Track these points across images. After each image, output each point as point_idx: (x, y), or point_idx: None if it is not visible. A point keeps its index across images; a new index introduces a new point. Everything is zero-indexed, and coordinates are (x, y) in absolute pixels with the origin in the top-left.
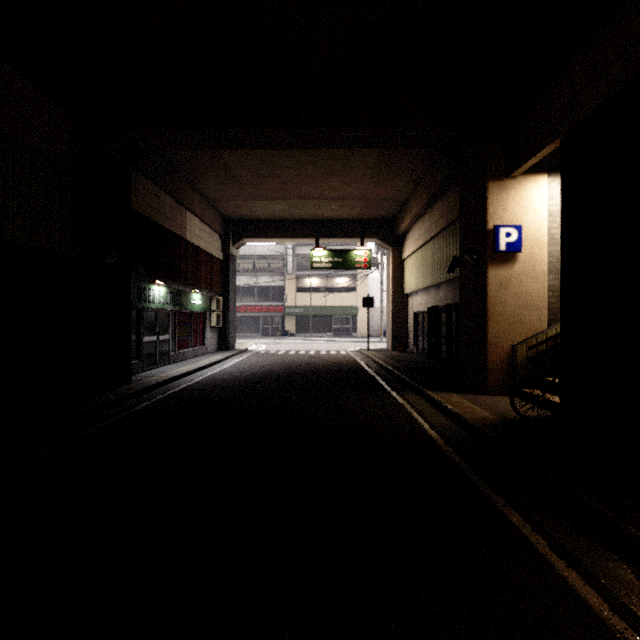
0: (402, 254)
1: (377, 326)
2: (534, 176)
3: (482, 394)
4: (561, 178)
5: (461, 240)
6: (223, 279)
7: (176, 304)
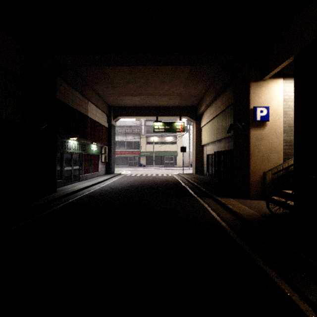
0: (200, 124)
1: (187, 161)
2: (275, 79)
3: (247, 199)
4: (294, 78)
5: (234, 115)
6: (108, 137)
7: (82, 150)
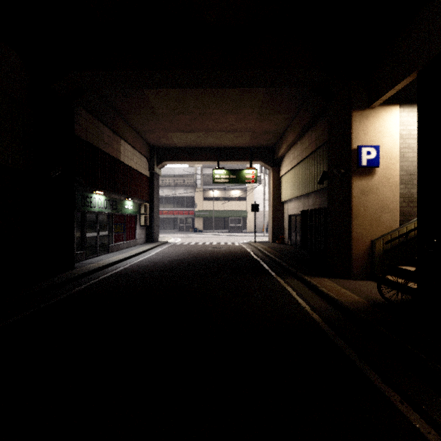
0: (280, 172)
1: (260, 225)
2: (389, 107)
3: (347, 279)
4: (418, 104)
5: (329, 159)
6: (149, 191)
7: (113, 208)
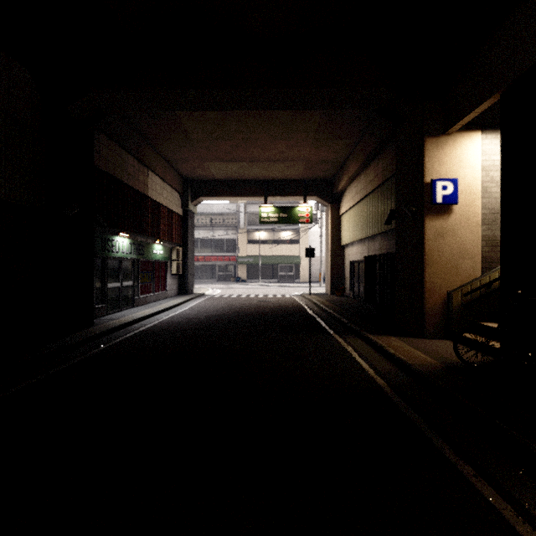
0: (339, 210)
1: (316, 273)
2: (468, 133)
3: (419, 337)
4: (501, 130)
5: (398, 194)
6: (183, 232)
7: (139, 254)
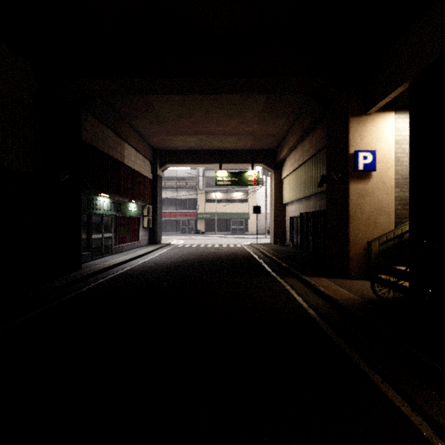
0: (281, 175)
1: (262, 227)
2: (384, 113)
3: (345, 278)
4: (409, 112)
5: (328, 162)
6: (152, 193)
7: (117, 211)
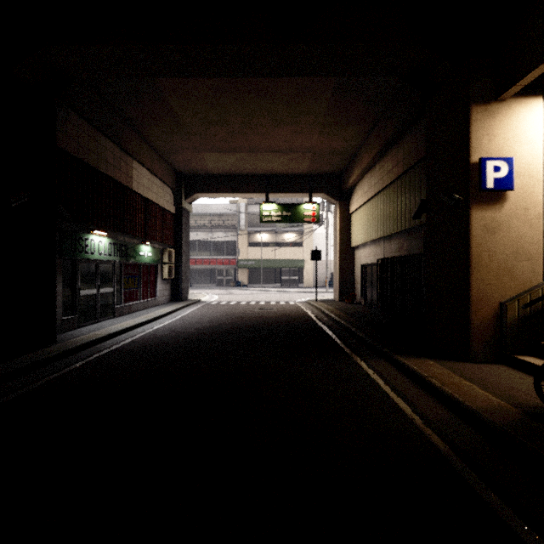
0: (349, 208)
1: (321, 277)
2: (527, 99)
3: (463, 361)
4: None
5: (430, 181)
6: (176, 232)
7: (121, 255)
